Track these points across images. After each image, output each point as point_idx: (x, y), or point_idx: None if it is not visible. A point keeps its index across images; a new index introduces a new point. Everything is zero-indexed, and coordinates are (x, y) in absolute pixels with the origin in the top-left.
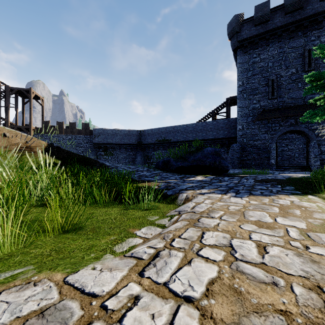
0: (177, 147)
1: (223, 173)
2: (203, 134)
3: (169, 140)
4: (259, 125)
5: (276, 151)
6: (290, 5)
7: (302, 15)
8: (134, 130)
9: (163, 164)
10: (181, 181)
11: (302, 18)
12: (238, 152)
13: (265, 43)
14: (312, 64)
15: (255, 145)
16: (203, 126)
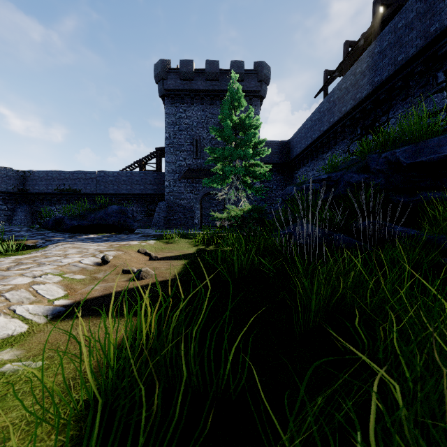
0: (91, 201)
1: (123, 232)
2: (128, 187)
3: (78, 191)
4: (185, 183)
5: (201, 211)
6: (209, 74)
7: (219, 88)
8: (11, 170)
9: (54, 223)
10: (67, 239)
11: (219, 90)
12: (165, 211)
13: (190, 101)
14: None
15: (182, 205)
16: (128, 176)
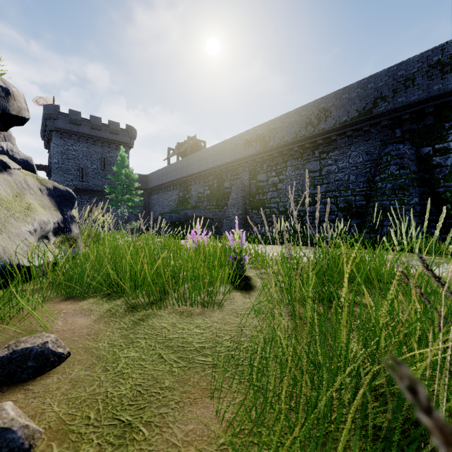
0: None
1: None
2: None
3: None
4: None
5: None
6: (94, 125)
7: (101, 135)
8: None
9: None
10: None
11: (101, 137)
12: None
13: (77, 139)
14: (106, 167)
15: None
16: None
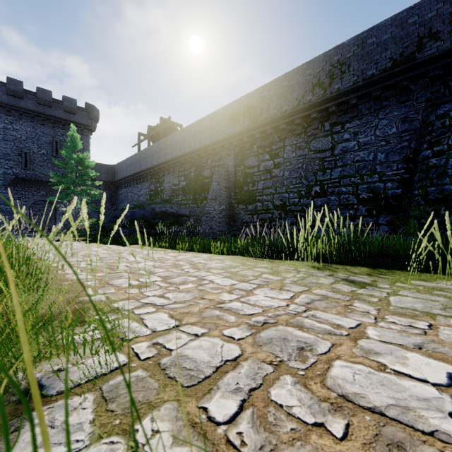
0: None
1: None
2: None
3: None
4: (12, 190)
5: (30, 216)
6: (42, 99)
7: (52, 113)
8: None
9: None
10: None
11: (51, 115)
12: None
13: (18, 116)
14: (58, 153)
15: (8, 210)
16: None
